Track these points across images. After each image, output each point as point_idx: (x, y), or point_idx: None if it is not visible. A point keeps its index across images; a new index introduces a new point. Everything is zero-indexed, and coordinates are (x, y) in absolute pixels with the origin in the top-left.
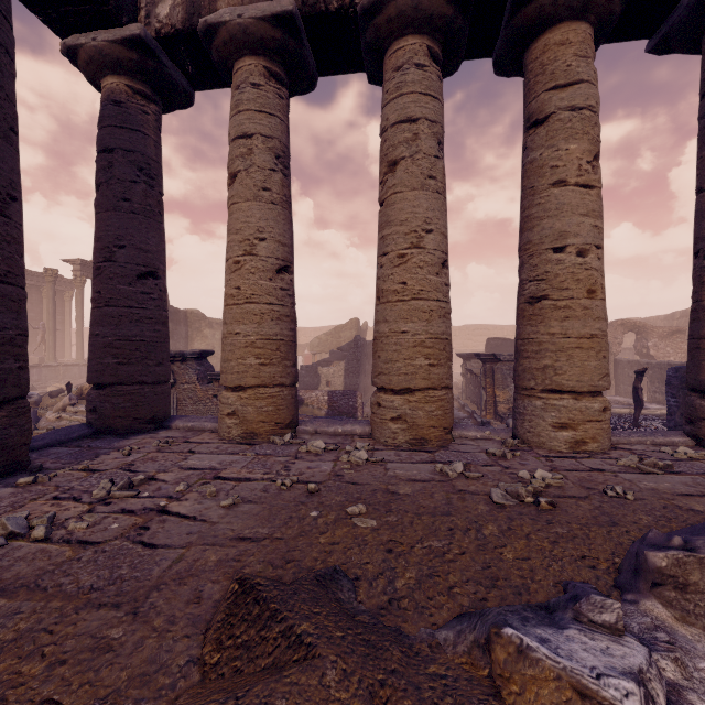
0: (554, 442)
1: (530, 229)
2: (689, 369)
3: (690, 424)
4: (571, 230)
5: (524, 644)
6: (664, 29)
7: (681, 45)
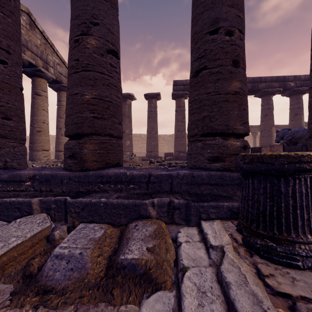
0: (44, 160)
1: (37, 116)
2: (56, 148)
3: (57, 157)
4: (46, 120)
5: None
6: (53, 86)
7: (54, 89)
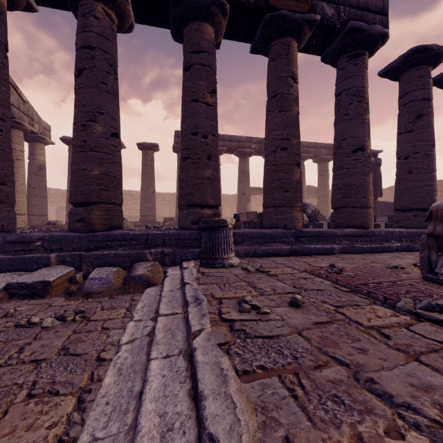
0: None
1: None
2: None
3: None
4: None
5: (58, 223)
6: None
7: None
